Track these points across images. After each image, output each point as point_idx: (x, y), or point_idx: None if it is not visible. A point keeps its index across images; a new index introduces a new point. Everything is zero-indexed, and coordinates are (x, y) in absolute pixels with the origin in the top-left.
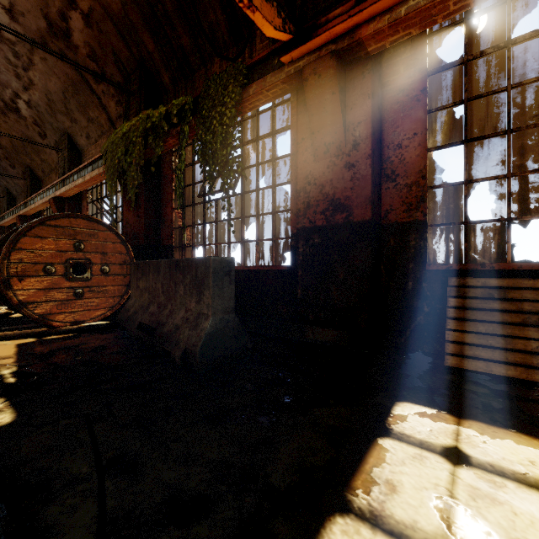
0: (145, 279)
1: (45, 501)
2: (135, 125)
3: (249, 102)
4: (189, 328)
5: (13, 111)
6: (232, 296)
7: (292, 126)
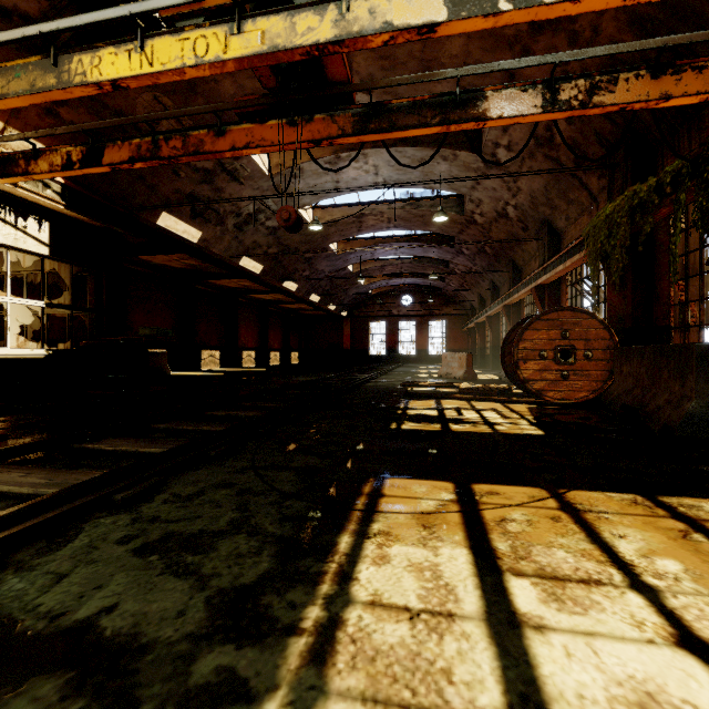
0: (628, 364)
1: (570, 455)
2: (619, 206)
3: None
4: (670, 409)
5: (503, 217)
6: None
7: None
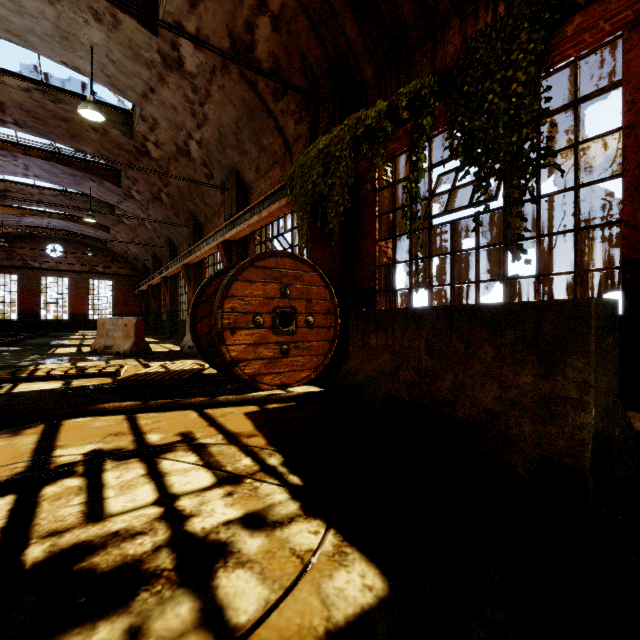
0: (383, 333)
1: None
2: (337, 137)
3: (556, 52)
4: (530, 420)
5: (184, 155)
6: (616, 368)
7: (627, 81)
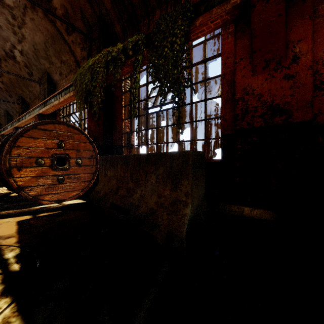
0: (113, 169)
1: None
2: (98, 59)
3: (193, 33)
4: (166, 213)
5: (11, 58)
6: (203, 184)
7: (223, 53)
